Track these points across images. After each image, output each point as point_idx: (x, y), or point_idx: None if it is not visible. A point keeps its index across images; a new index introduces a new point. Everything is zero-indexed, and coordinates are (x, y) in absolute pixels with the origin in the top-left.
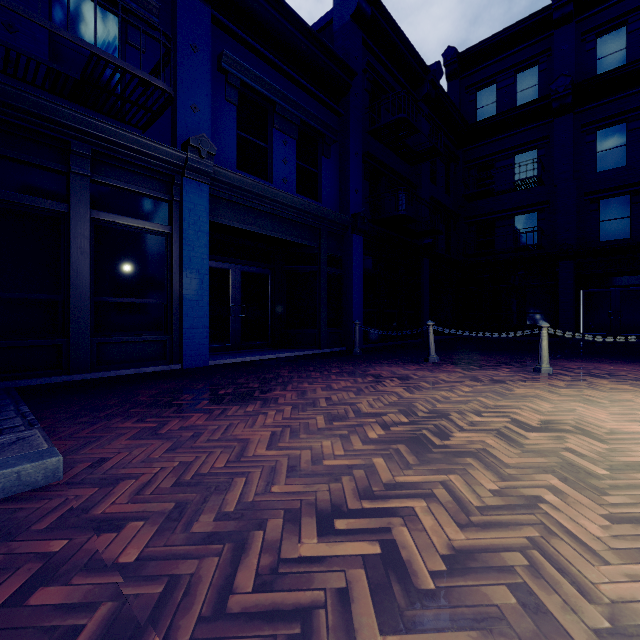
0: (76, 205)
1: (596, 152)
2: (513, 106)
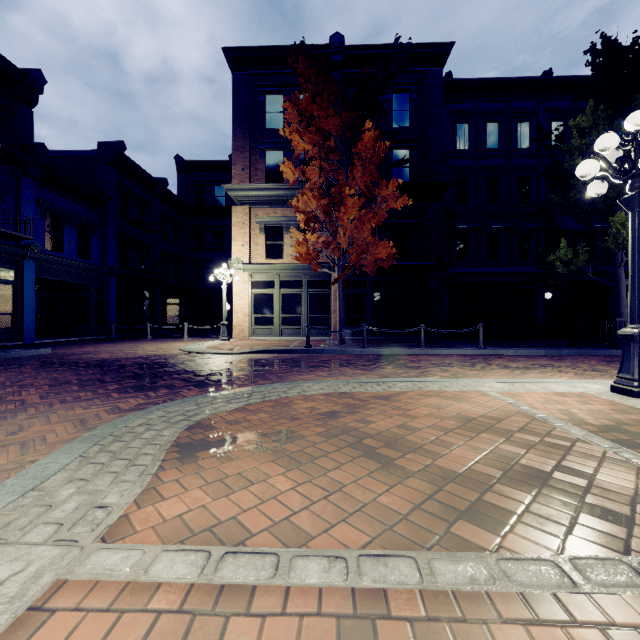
0: None
1: None
2: (214, 203)
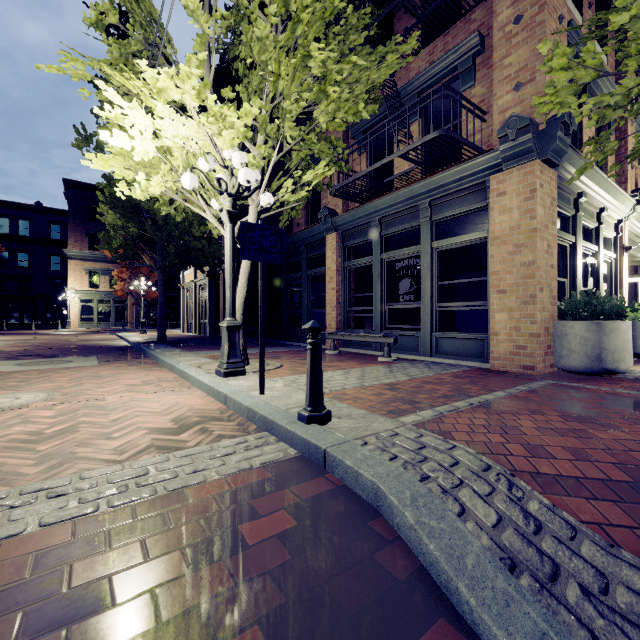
0: None
1: (52, 263)
2: (18, 233)
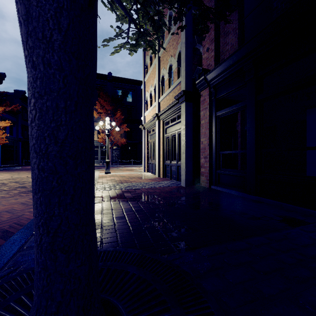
0: None
1: None
2: None
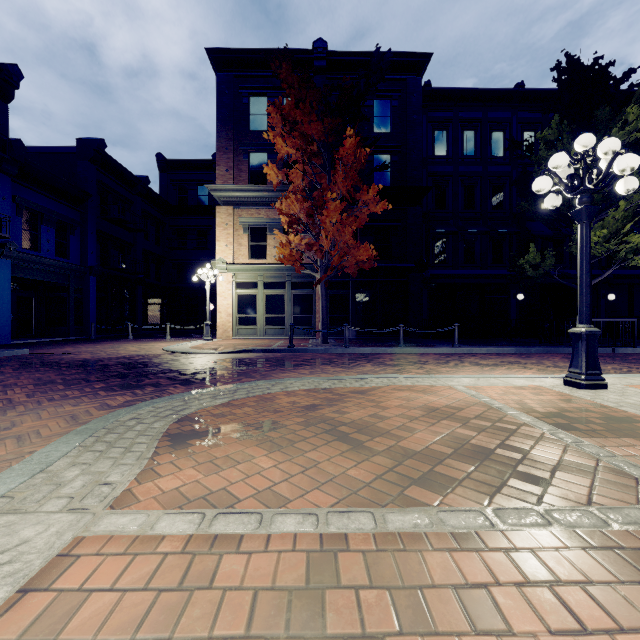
0: None
1: None
2: (196, 202)
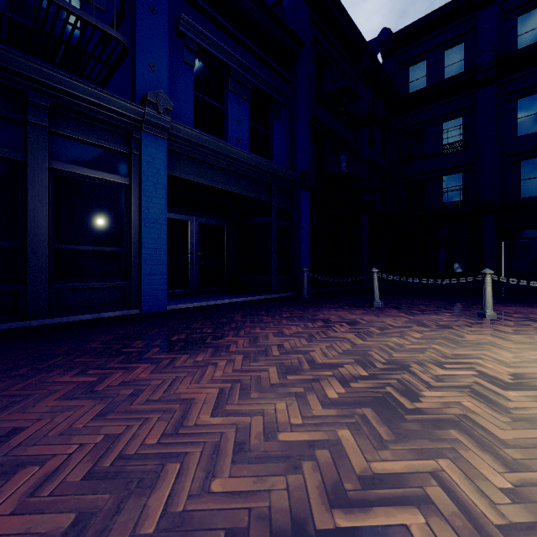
0: (33, 154)
1: (517, 118)
2: (441, 79)
